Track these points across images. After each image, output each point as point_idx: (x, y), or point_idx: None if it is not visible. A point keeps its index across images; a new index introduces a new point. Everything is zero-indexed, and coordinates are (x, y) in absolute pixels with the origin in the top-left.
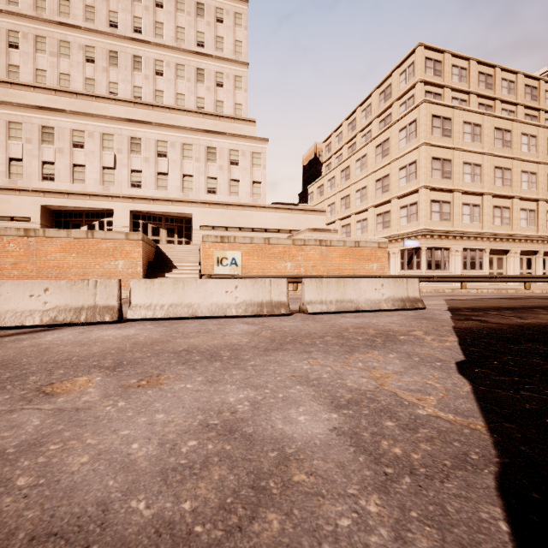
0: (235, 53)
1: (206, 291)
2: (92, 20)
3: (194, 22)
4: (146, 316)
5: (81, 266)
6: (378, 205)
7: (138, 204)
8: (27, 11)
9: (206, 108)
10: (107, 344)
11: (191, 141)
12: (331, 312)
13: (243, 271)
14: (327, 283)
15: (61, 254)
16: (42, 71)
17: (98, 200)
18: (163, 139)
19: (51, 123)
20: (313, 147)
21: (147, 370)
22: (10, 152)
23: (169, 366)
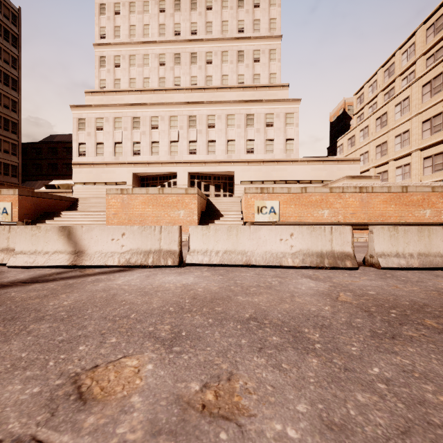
0: (270, 30)
1: (259, 238)
2: (163, 35)
3: (236, 14)
4: (203, 261)
5: (155, 215)
6: (426, 147)
7: (194, 167)
8: (125, 40)
9: (245, 82)
10: (167, 296)
11: (233, 112)
12: (413, 267)
13: (281, 218)
14: (404, 232)
15: (142, 206)
16: (133, 79)
17: (167, 166)
18: (212, 114)
19: (138, 114)
20: (341, 103)
21: (212, 358)
22: (115, 138)
23: (240, 354)
